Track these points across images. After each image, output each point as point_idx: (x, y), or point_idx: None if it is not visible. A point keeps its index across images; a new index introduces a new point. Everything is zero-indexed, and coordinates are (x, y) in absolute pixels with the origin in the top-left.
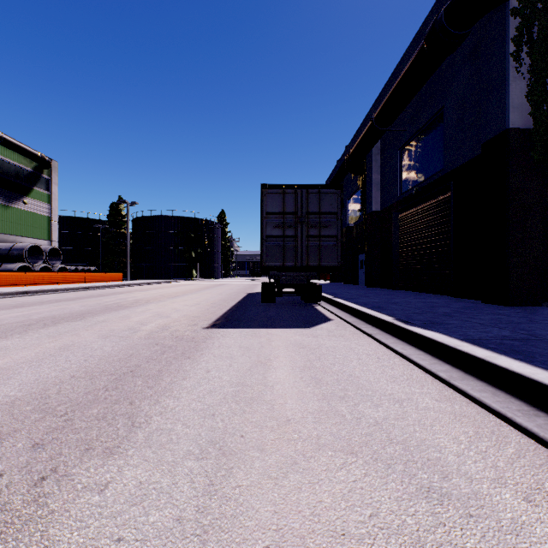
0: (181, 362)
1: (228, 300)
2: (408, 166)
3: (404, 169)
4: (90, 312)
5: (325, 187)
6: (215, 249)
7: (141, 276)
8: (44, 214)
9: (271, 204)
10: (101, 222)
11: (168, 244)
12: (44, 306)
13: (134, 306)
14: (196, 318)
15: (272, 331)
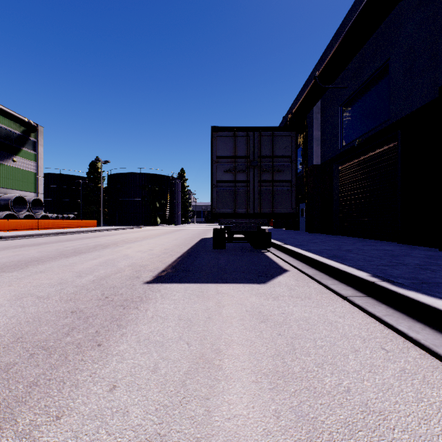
0: (82, 357)
1: (181, 245)
2: (349, 121)
3: (345, 123)
4: (40, 259)
5: (279, 130)
6: (175, 200)
7: (115, 222)
8: (31, 170)
9: (222, 147)
10: (82, 178)
11: (136, 196)
12: (2, 252)
13: (88, 253)
14: (142, 268)
15: (223, 289)
